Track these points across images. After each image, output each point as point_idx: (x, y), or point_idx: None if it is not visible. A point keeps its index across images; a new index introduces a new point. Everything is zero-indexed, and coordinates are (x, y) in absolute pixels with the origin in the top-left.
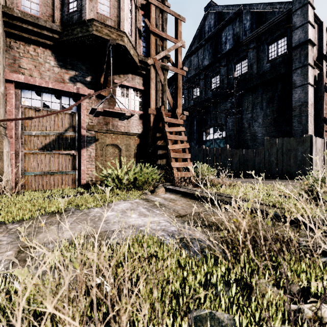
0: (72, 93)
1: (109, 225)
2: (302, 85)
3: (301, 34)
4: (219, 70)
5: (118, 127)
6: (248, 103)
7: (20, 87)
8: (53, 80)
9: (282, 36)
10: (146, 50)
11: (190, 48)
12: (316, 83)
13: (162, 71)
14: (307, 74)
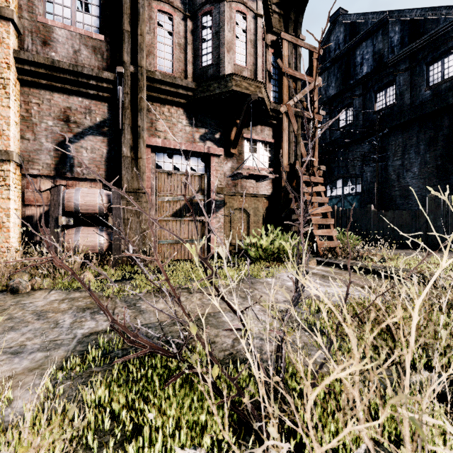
0: (202, 153)
1: (305, 292)
2: None
3: None
4: (352, 102)
5: (247, 189)
6: (396, 146)
7: (154, 151)
8: (185, 141)
9: (451, 51)
10: (276, 95)
11: (307, 72)
12: None
13: (295, 119)
14: None
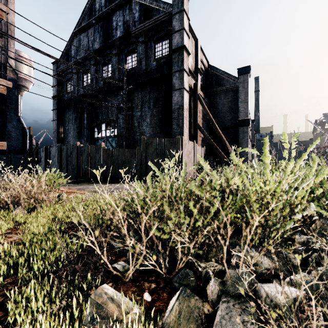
0: None
1: None
2: (179, 89)
3: (179, 39)
4: (111, 59)
5: None
6: (138, 101)
7: None
8: None
9: (166, 37)
10: None
11: (79, 23)
12: (192, 91)
13: None
14: (183, 79)
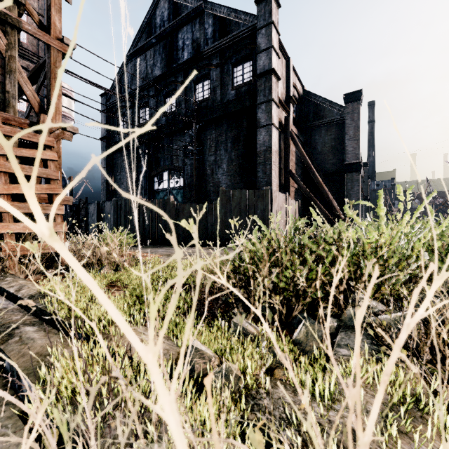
0: None
1: None
2: (266, 125)
3: (265, 61)
4: (176, 88)
5: None
6: (211, 141)
7: None
8: None
9: (248, 58)
10: None
11: (134, 44)
12: (283, 127)
13: (3, 27)
14: (271, 113)
